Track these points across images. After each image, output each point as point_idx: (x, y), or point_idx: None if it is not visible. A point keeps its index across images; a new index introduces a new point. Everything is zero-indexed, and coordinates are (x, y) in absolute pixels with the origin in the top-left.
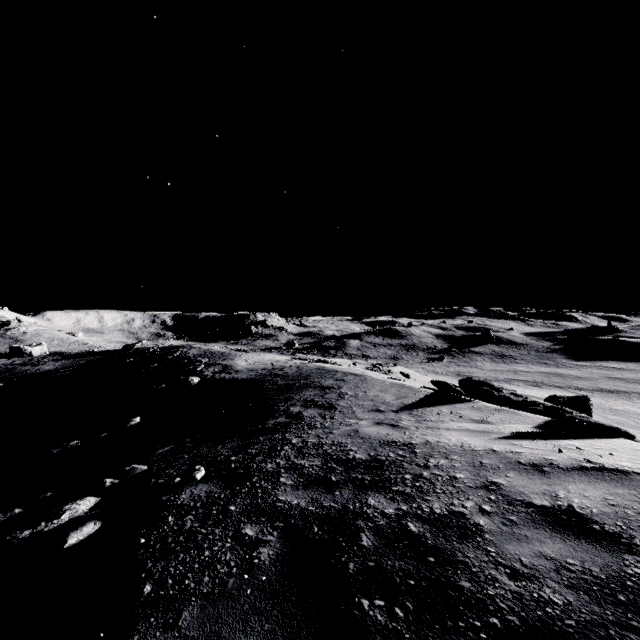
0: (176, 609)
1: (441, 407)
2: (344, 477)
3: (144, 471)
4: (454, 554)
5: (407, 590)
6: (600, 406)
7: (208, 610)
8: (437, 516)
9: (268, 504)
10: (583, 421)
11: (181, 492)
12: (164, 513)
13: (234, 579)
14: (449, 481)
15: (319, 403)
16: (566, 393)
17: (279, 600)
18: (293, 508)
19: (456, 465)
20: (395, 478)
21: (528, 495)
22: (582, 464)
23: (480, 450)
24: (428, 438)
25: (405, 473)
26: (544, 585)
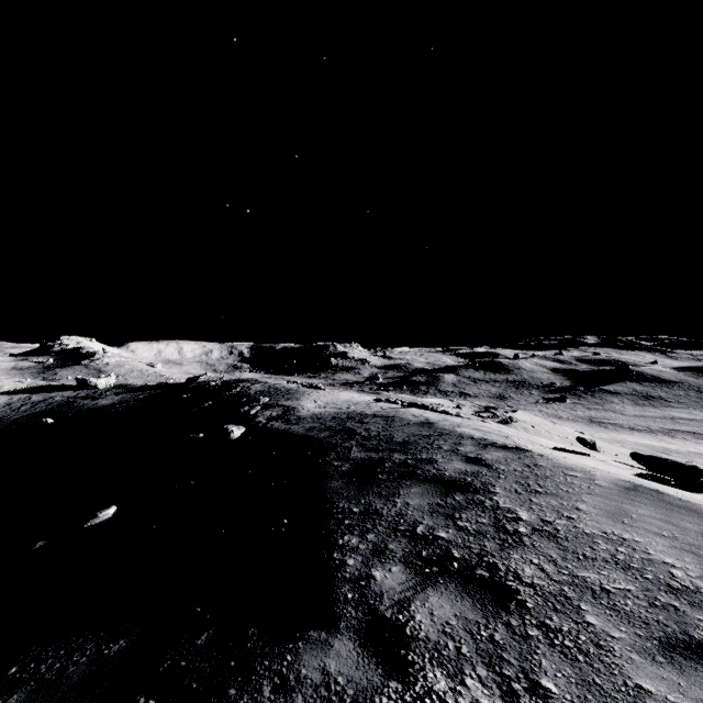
0: None
1: None
2: None
3: None
4: None
5: None
6: None
7: None
8: None
9: None
10: None
11: None
12: None
13: None
14: None
15: (454, 556)
16: None
17: None
18: None
19: None
20: None
21: None
22: None
23: None
24: None
25: None
26: None
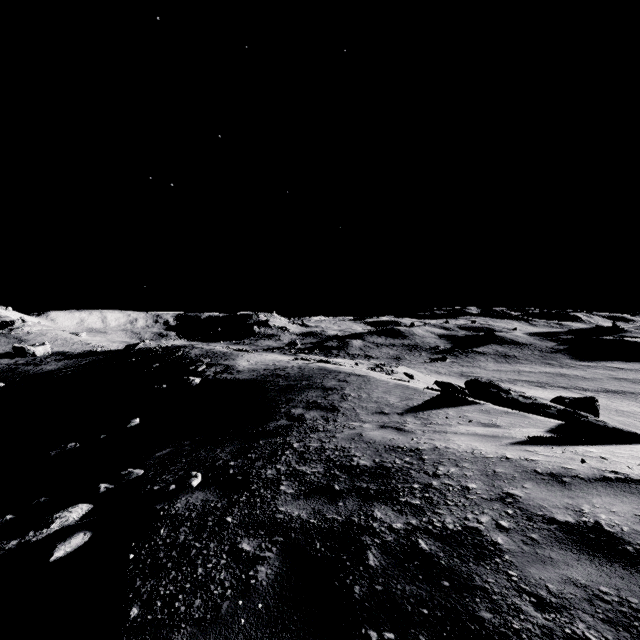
0: (163, 637)
1: (447, 409)
2: (348, 486)
3: (140, 476)
4: (471, 578)
5: (420, 621)
6: (606, 407)
7: (198, 639)
8: (450, 532)
9: (267, 515)
10: (600, 426)
11: (176, 500)
12: (157, 524)
13: (228, 603)
14: (461, 492)
15: (321, 405)
16: (571, 394)
17: (277, 629)
18: (294, 520)
19: (468, 474)
20: (402, 488)
21: (549, 509)
22: (605, 474)
23: (492, 457)
24: (436, 443)
25: (413, 482)
26: (576, 618)
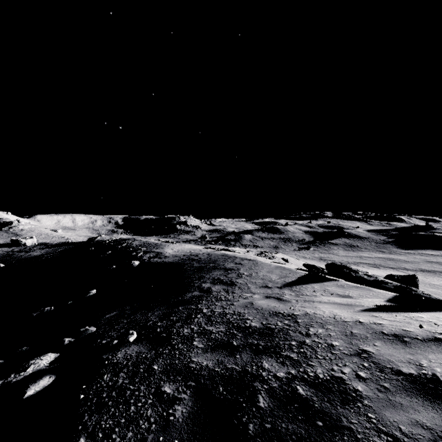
0: None
1: (313, 284)
2: (243, 342)
3: (93, 332)
4: (339, 419)
5: None
6: (422, 282)
7: None
8: (321, 381)
9: (183, 364)
10: (426, 297)
11: (118, 352)
12: (103, 370)
13: (152, 435)
14: (327, 348)
15: (223, 281)
16: (397, 272)
17: None
18: (203, 369)
19: (331, 334)
20: (283, 344)
21: (396, 363)
22: (436, 336)
23: (349, 321)
24: (307, 310)
25: (291, 340)
26: None
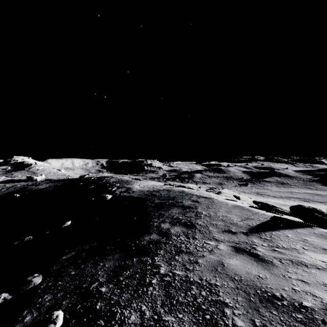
0: None
1: (285, 231)
2: None
3: (35, 287)
4: None
5: None
6: None
7: None
8: None
9: None
10: None
11: None
12: None
13: None
14: None
15: (182, 221)
16: (325, 206)
17: None
18: None
19: None
20: None
21: None
22: None
23: None
24: (320, 296)
25: None
26: None
